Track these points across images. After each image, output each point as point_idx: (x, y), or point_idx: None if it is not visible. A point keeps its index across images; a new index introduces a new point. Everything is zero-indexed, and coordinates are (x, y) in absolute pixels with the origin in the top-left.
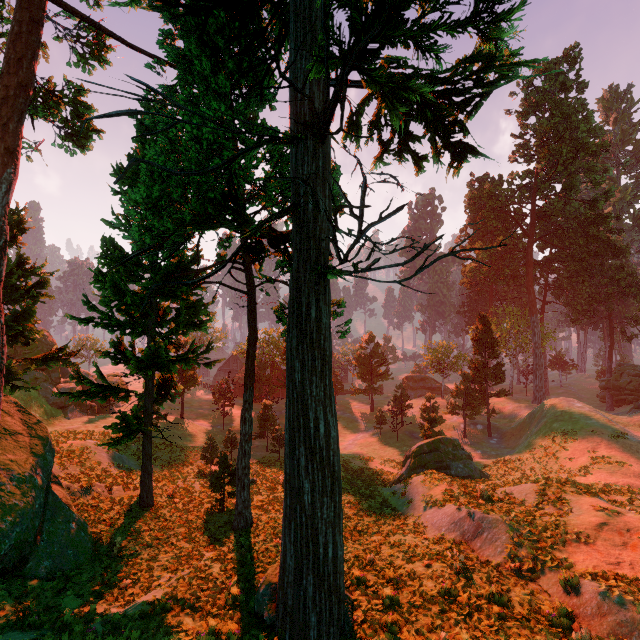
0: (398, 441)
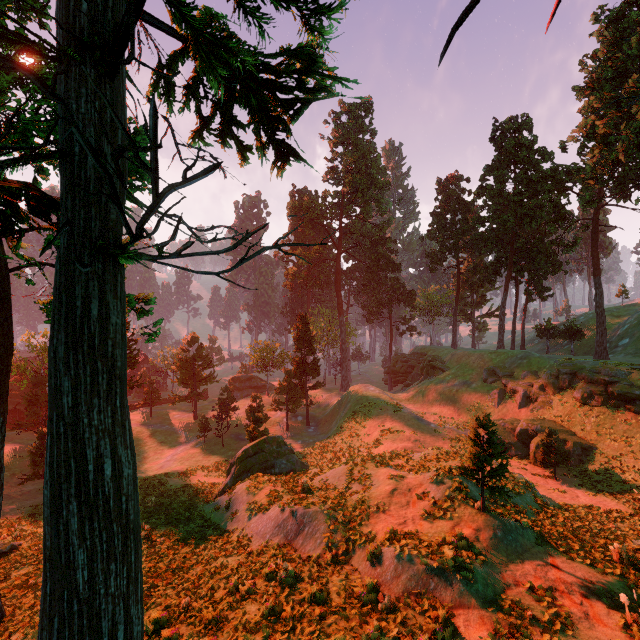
0: (224, 447)
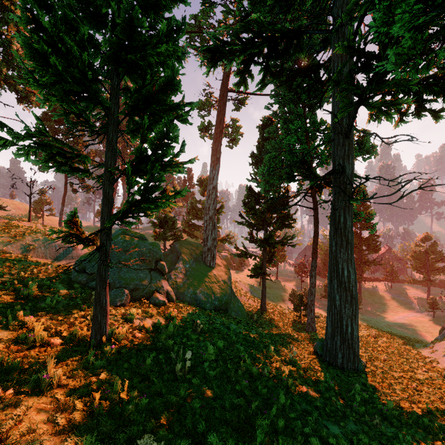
0: None
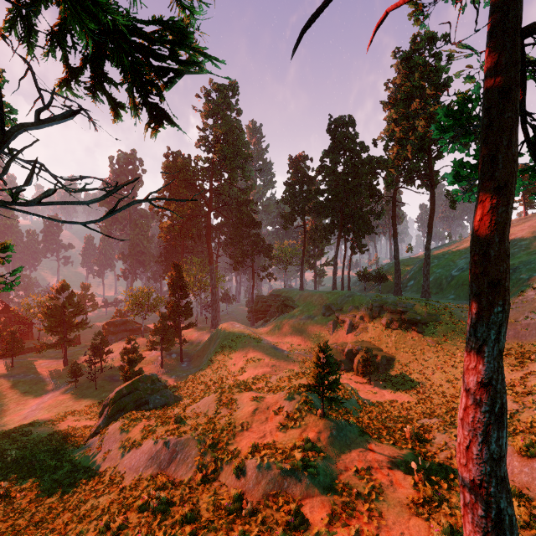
0: (97, 389)
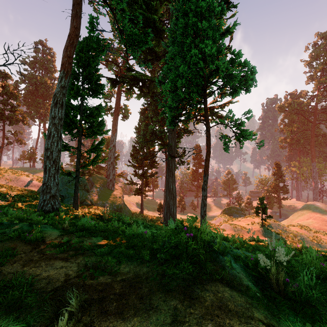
0: None
